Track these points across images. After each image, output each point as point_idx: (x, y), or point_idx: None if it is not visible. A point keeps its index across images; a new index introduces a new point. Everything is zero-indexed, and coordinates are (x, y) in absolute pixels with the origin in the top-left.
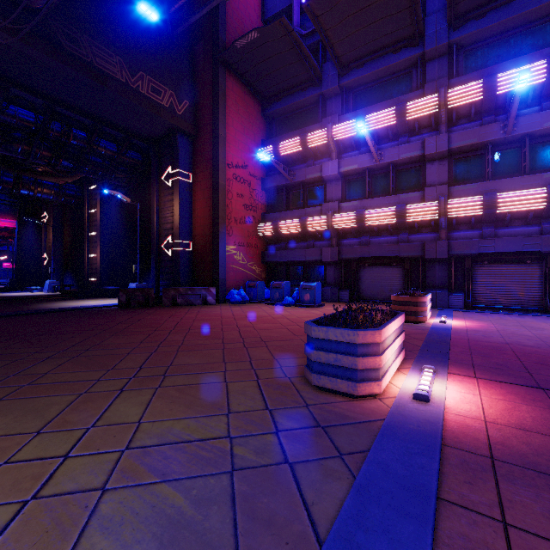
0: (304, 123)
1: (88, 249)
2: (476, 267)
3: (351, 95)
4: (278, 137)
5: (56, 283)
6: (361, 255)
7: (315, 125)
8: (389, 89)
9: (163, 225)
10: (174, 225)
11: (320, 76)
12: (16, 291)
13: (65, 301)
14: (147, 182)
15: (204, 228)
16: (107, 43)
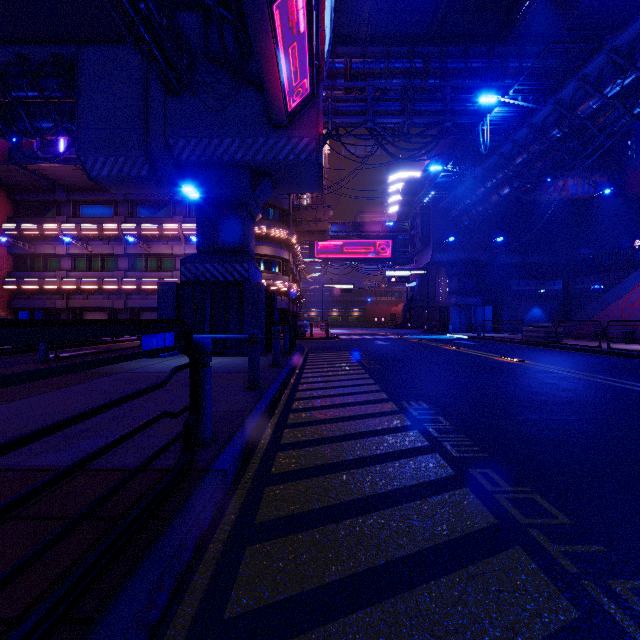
0: (46, 212)
1: None
2: (142, 314)
3: (79, 206)
4: (22, 219)
5: None
6: (82, 306)
7: (52, 219)
8: (102, 210)
9: None
10: None
11: (55, 188)
12: None
13: None
14: None
15: None
16: None
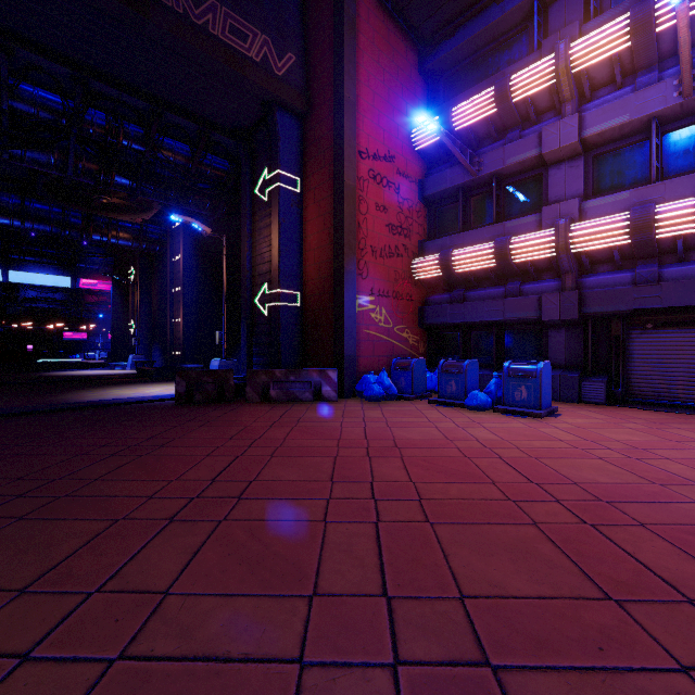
0: (499, 67)
1: (171, 312)
2: None
3: None
4: (448, 103)
5: (140, 358)
6: (638, 305)
7: (526, 60)
8: None
9: (258, 267)
10: (271, 265)
11: None
12: (97, 368)
13: (125, 385)
14: (240, 206)
15: (319, 266)
16: None
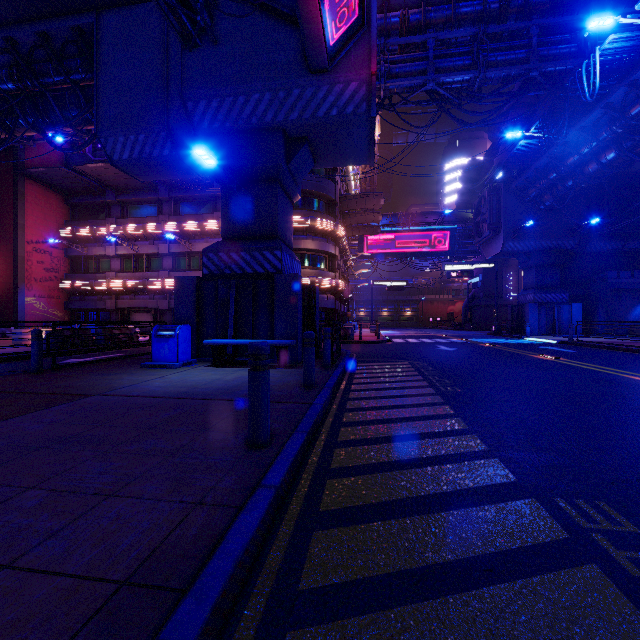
0: (98, 215)
1: None
2: None
3: (127, 207)
4: (77, 222)
5: None
6: (129, 306)
7: (102, 221)
8: (148, 209)
9: None
10: None
11: (105, 190)
12: None
13: None
14: None
15: (6, 284)
16: None
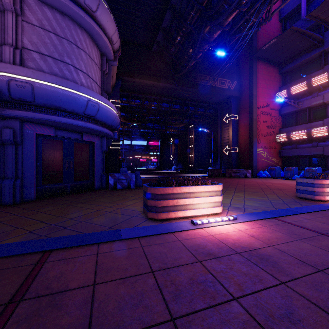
0: (310, 70)
1: (189, 153)
2: None
3: None
4: (289, 84)
5: (176, 167)
6: None
7: (318, 71)
8: None
9: (223, 141)
10: (229, 140)
11: (322, 40)
12: (163, 170)
13: (185, 174)
14: (215, 121)
15: (244, 140)
16: (205, 72)
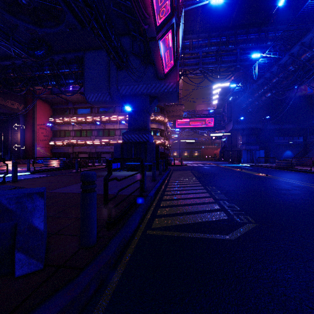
0: (65, 113)
1: None
2: (101, 154)
3: (77, 109)
4: (56, 116)
5: None
6: (78, 151)
7: (67, 115)
8: (86, 111)
9: (13, 140)
10: (18, 141)
11: (68, 103)
12: None
13: None
14: (5, 125)
15: (29, 142)
16: None
